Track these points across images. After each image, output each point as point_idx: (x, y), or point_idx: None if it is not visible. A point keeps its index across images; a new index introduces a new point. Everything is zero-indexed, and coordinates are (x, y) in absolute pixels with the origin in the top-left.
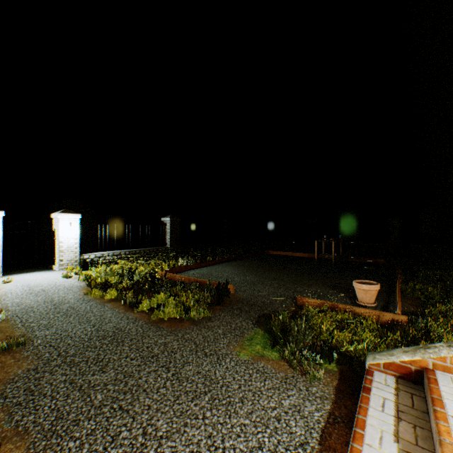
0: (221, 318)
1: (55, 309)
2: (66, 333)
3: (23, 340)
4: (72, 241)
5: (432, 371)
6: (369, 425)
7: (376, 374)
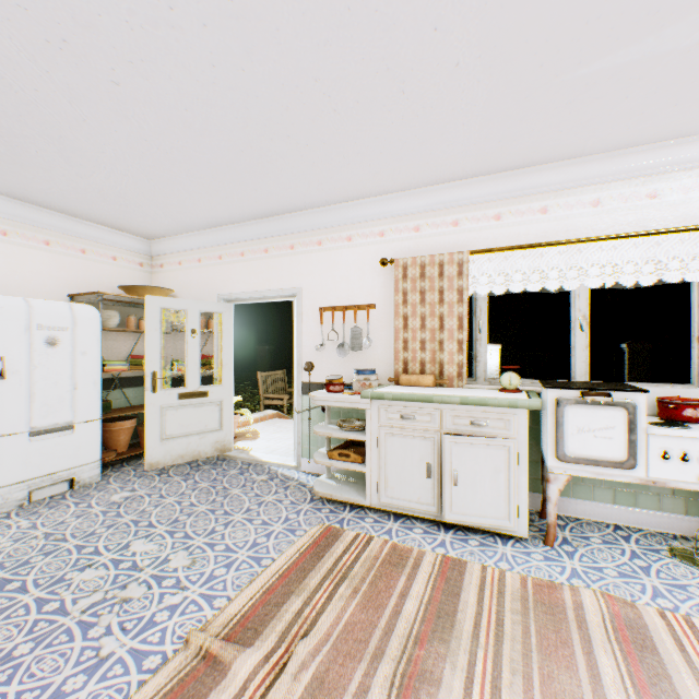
0: None
1: None
2: None
3: None
4: (492, 369)
5: None
6: None
7: None
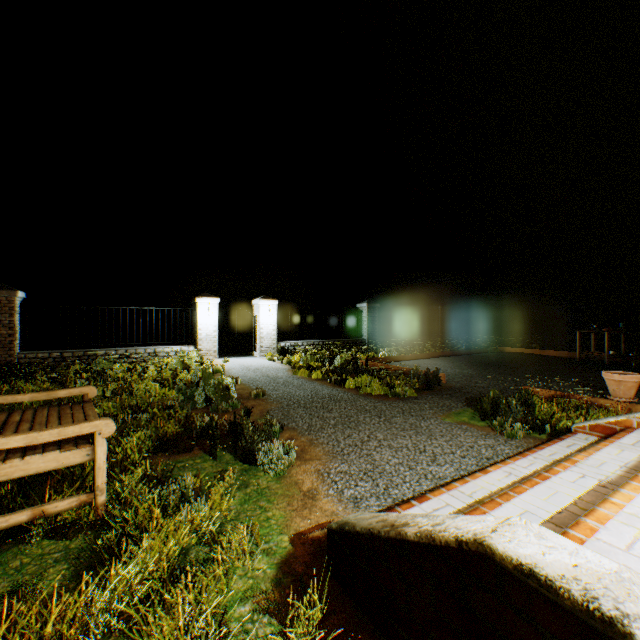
0: (428, 399)
1: (274, 381)
2: (291, 394)
3: (264, 393)
4: (270, 328)
5: (634, 428)
6: (546, 449)
7: (580, 434)
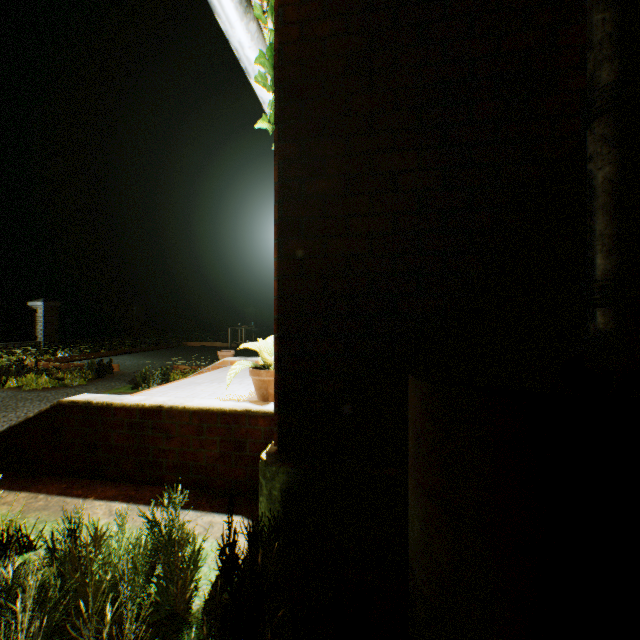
0: (99, 384)
1: None
2: None
3: None
4: None
5: None
6: None
7: None
